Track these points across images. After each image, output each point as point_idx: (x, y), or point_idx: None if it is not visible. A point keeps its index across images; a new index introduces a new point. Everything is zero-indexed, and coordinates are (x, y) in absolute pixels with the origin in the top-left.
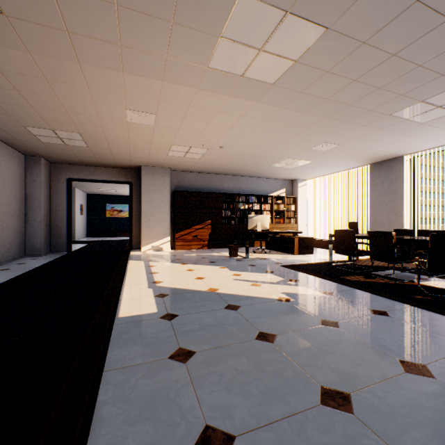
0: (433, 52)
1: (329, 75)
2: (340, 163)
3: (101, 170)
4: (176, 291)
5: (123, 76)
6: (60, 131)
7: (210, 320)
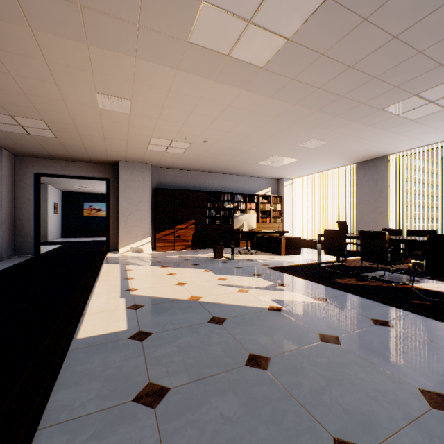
0: (436, 36)
1: (324, 59)
2: (326, 162)
3: (74, 164)
4: (153, 301)
5: (88, 48)
6: (21, 118)
7: (190, 339)
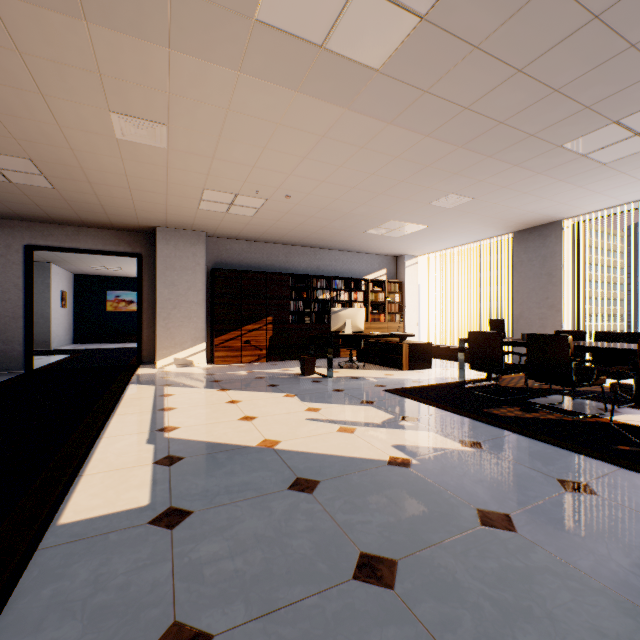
0: None
1: (479, 56)
2: (470, 230)
3: (88, 232)
4: (200, 449)
5: (87, 29)
6: None
7: (257, 523)
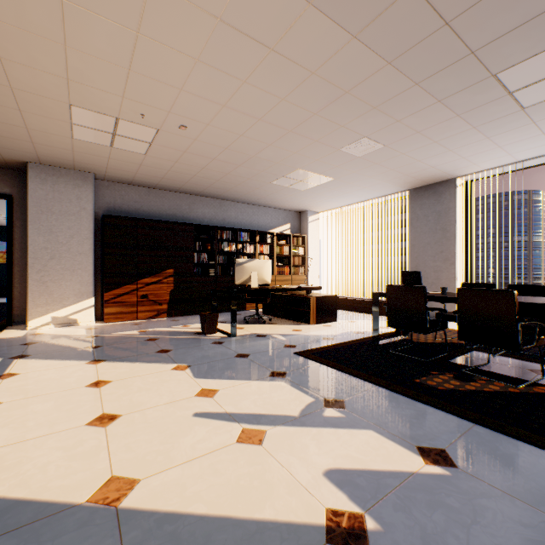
0: None
1: None
2: (371, 186)
3: None
4: None
5: None
6: None
7: None
